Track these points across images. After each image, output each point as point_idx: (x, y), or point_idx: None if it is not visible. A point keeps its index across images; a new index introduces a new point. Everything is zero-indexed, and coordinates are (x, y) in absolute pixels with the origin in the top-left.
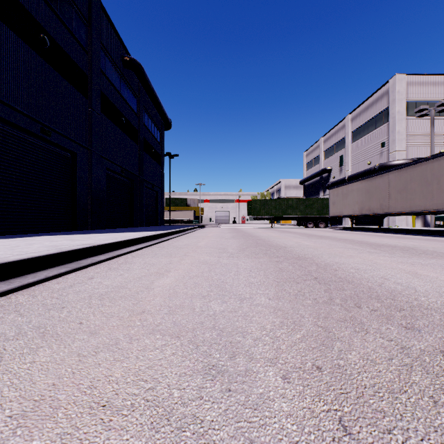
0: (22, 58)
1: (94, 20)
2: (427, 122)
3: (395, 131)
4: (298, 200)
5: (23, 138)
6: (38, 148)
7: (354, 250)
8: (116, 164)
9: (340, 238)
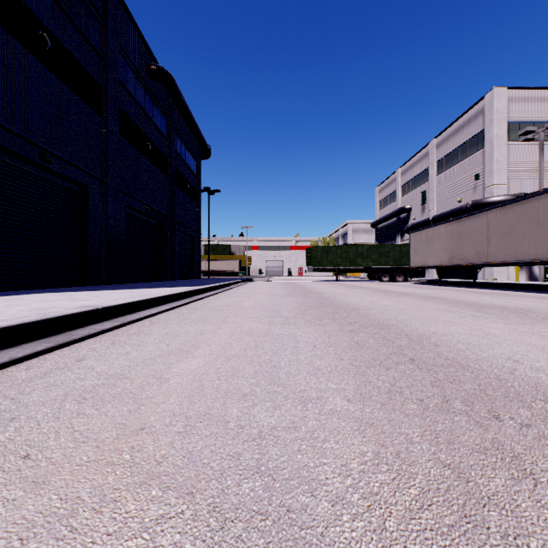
0: (13, 61)
1: (111, 16)
2: (534, 148)
3: (493, 159)
4: (370, 246)
5: (16, 166)
6: (36, 178)
7: (451, 314)
8: (140, 200)
9: (428, 295)
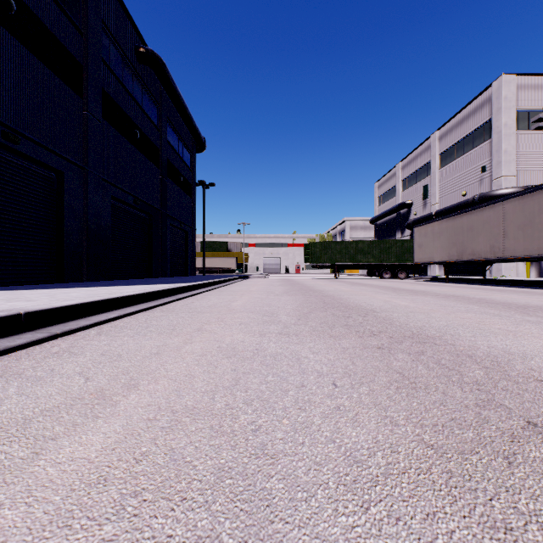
0: None
1: None
2: None
3: (501, 150)
4: (371, 242)
5: None
6: None
7: (497, 318)
8: (127, 191)
9: (444, 293)
